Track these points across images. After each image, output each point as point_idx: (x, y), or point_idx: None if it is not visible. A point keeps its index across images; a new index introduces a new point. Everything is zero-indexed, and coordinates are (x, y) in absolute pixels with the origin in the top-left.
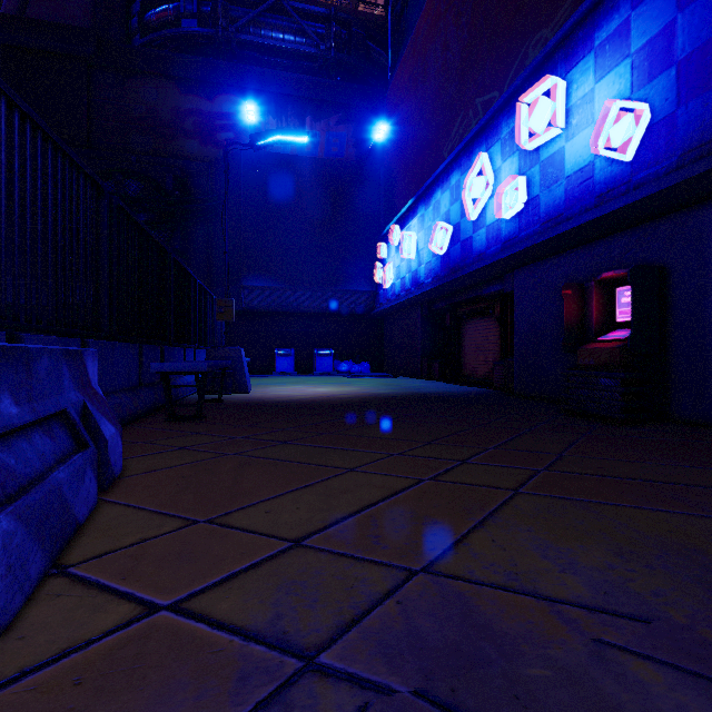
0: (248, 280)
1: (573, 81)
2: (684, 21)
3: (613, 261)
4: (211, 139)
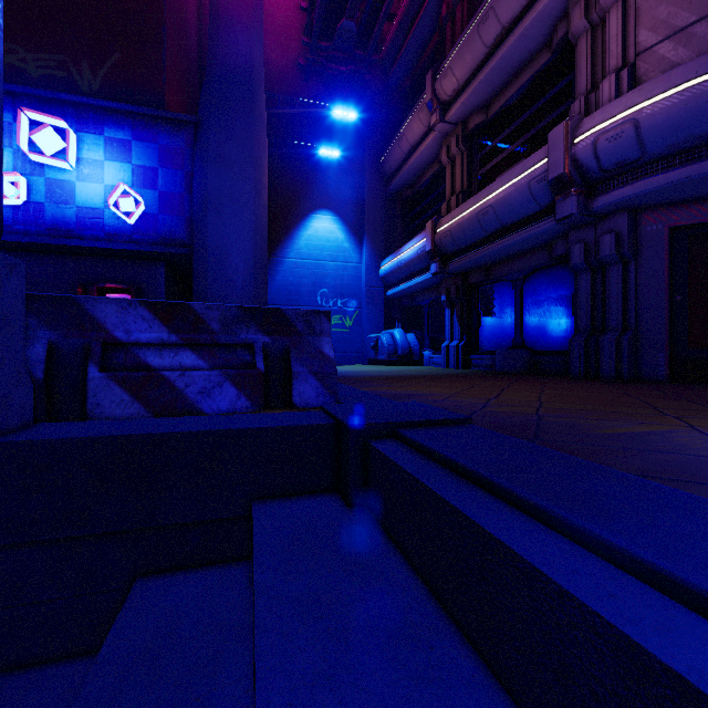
0: None
1: (85, 142)
2: (163, 174)
3: (99, 275)
4: None
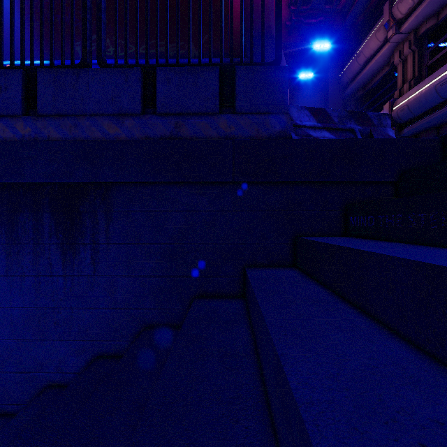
0: None
1: None
2: None
3: None
4: None
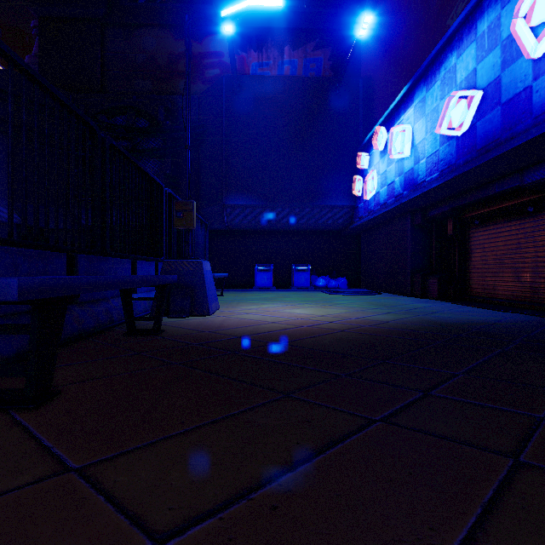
0: (229, 199)
1: None
2: None
3: None
4: (200, 77)
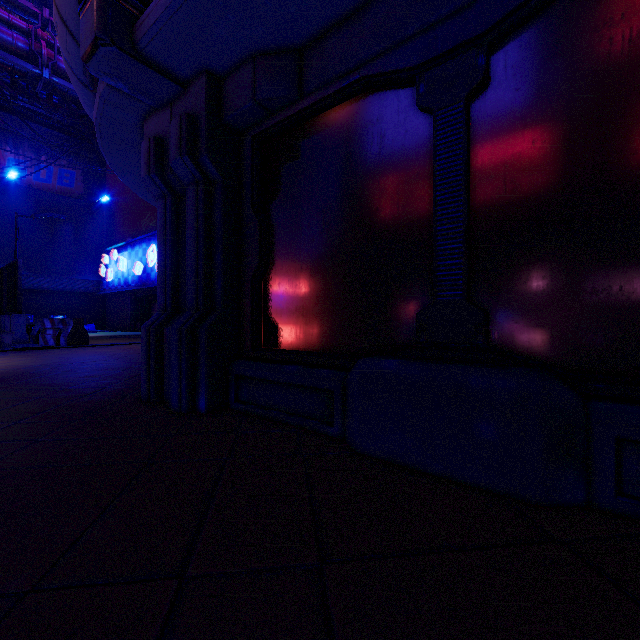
0: None
1: None
2: None
3: None
4: None
